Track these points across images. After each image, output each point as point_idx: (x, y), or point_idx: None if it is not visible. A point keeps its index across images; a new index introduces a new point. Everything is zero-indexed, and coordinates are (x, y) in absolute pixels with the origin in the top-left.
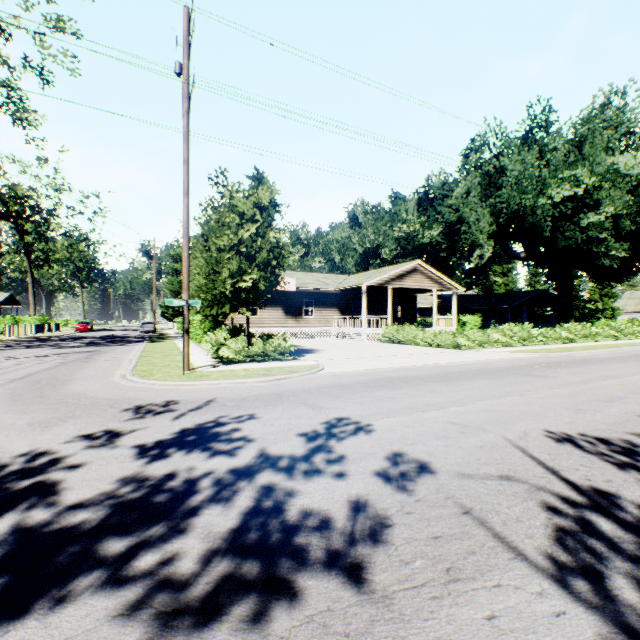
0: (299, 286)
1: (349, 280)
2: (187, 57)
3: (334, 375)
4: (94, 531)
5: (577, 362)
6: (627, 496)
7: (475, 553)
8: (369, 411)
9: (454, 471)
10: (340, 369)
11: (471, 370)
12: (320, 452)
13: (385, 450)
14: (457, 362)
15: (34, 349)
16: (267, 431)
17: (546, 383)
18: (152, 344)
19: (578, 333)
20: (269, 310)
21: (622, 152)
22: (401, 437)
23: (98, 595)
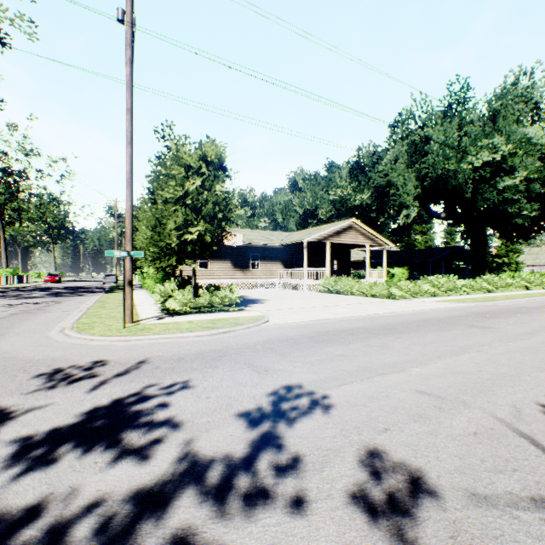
0: (246, 241)
1: (291, 236)
2: (130, 4)
3: (280, 327)
4: None
5: (508, 312)
6: None
7: None
8: (322, 375)
9: (461, 488)
10: (285, 320)
11: (413, 321)
12: (266, 449)
13: (353, 443)
14: (396, 312)
15: None
16: (200, 409)
17: (494, 335)
18: (108, 294)
19: (495, 284)
20: (219, 263)
21: (529, 125)
22: (368, 417)
23: None
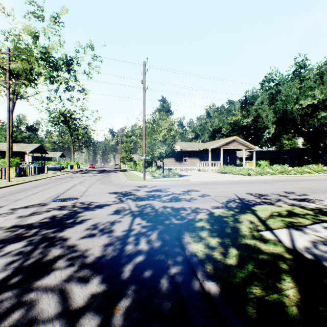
0: (181, 149)
1: (204, 145)
2: (144, 77)
3: (193, 182)
4: (147, 197)
5: (295, 180)
6: (248, 199)
7: (210, 201)
8: (200, 188)
9: (215, 196)
10: (195, 180)
11: (245, 181)
12: (186, 193)
13: (201, 193)
14: (242, 179)
15: (85, 174)
16: (173, 190)
17: (267, 185)
18: (124, 172)
19: (315, 169)
20: (168, 159)
21: None
22: (206, 192)
23: (153, 200)
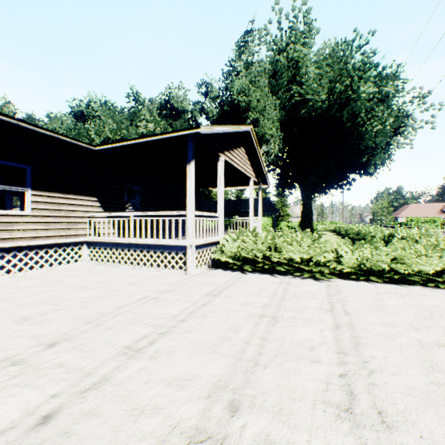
0: None
1: None
2: None
3: None
4: None
5: None
6: None
7: None
8: None
9: None
10: None
11: None
12: None
13: None
14: None
15: None
16: None
17: None
18: None
19: None
20: None
21: None
22: None
23: None
